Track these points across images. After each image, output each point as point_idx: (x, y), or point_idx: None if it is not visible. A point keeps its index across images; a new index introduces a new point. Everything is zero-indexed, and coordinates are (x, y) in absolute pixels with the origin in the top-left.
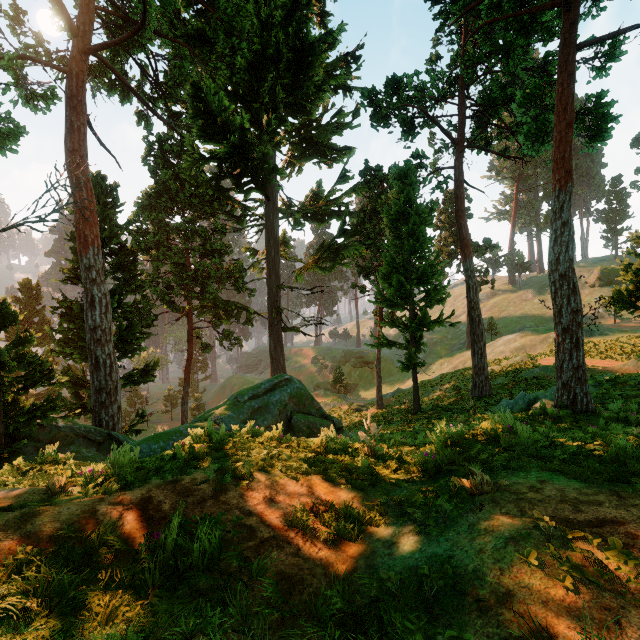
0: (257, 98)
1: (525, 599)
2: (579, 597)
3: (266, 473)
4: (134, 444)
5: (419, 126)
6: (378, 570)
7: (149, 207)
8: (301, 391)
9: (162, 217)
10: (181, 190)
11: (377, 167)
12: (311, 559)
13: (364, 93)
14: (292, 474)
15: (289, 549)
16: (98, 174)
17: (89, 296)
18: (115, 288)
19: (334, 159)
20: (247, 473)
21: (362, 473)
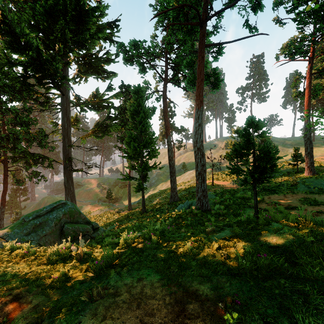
0: (53, 33)
1: None
2: None
3: None
4: None
5: (147, 68)
6: None
7: None
8: (72, 209)
9: None
10: None
11: (128, 85)
12: None
13: (118, 45)
14: (1, 292)
15: None
16: None
17: None
18: None
19: (106, 77)
20: None
21: (58, 280)
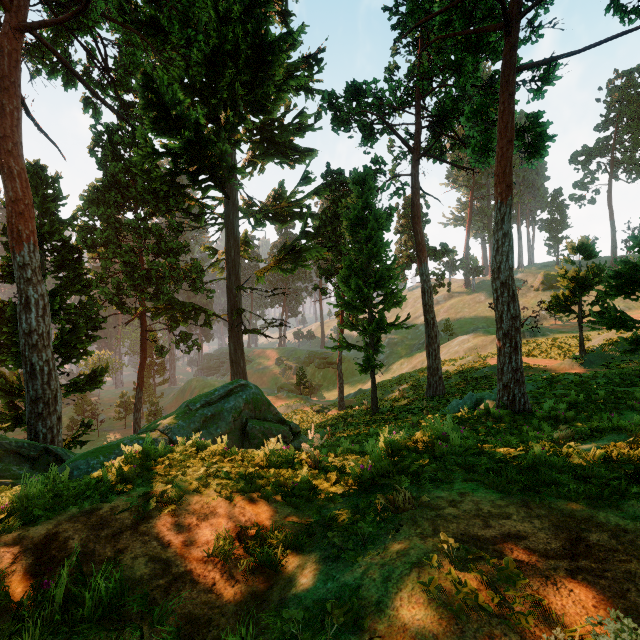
0: (215, 93)
1: (417, 633)
2: (468, 626)
3: (199, 494)
4: (70, 460)
5: (378, 132)
6: (289, 604)
7: (96, 201)
8: (257, 396)
9: (111, 213)
10: (133, 185)
11: (339, 170)
12: (225, 595)
13: (324, 96)
14: (227, 493)
15: (203, 584)
16: (37, 163)
17: (23, 297)
18: (57, 288)
19: (296, 160)
20: (175, 496)
21: (300, 488)
